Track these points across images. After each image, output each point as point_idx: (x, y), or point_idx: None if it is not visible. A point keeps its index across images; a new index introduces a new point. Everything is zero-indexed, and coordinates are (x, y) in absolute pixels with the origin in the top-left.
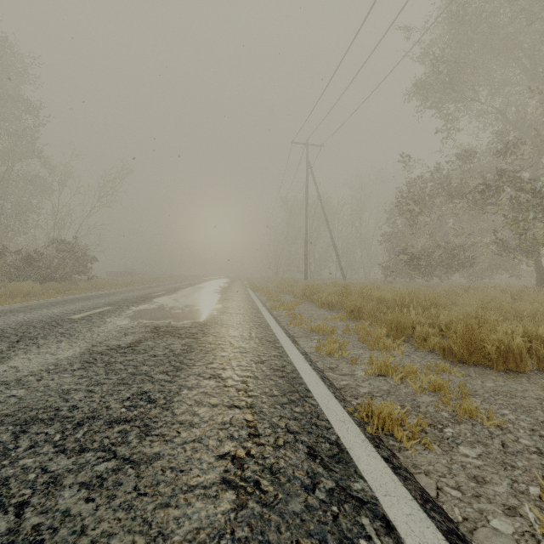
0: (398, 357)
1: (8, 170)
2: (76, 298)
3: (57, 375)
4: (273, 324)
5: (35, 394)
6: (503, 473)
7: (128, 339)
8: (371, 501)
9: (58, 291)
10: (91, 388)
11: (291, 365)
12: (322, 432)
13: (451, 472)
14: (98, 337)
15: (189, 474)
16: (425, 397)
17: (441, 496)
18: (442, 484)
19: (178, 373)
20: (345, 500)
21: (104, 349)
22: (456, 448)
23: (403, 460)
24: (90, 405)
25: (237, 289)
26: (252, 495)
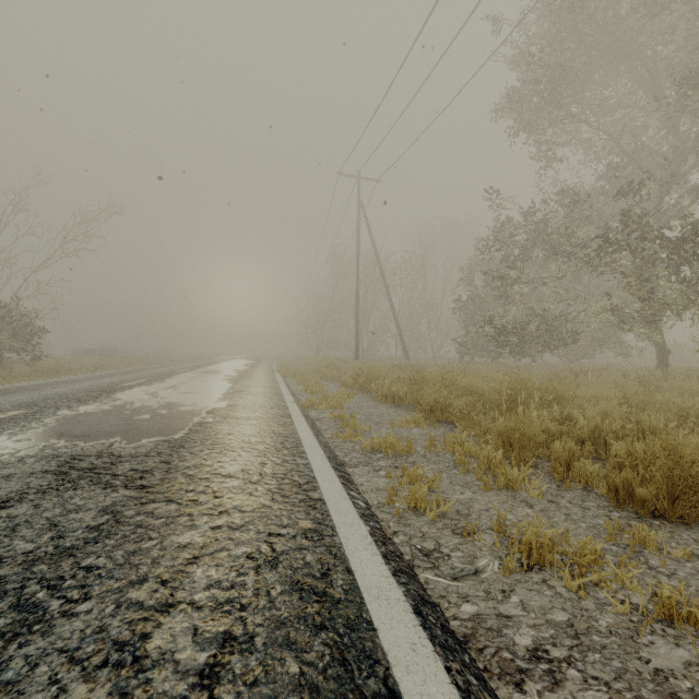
0: (538, 507)
1: None
2: None
3: None
4: (308, 439)
5: None
6: None
7: None
8: None
9: None
10: None
11: (342, 565)
12: None
13: None
14: None
15: None
16: (663, 647)
17: None
18: None
19: (8, 650)
20: None
21: None
22: None
23: None
24: None
25: (260, 374)
26: None
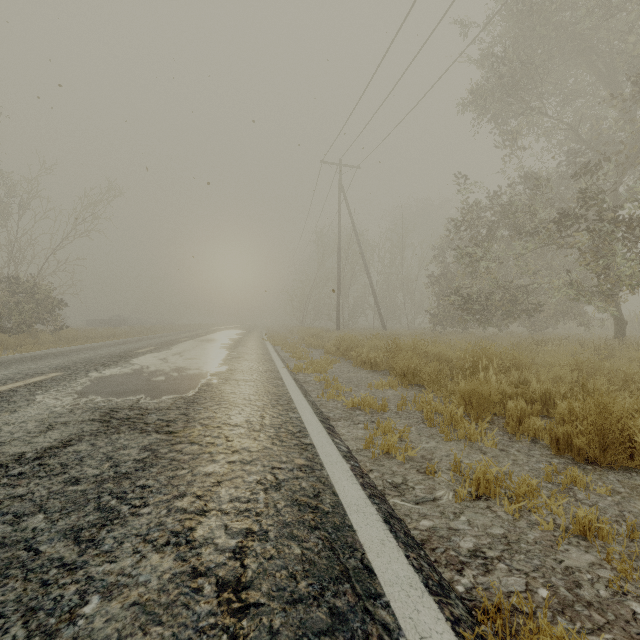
0: (490, 454)
1: None
2: (21, 358)
3: None
4: (298, 398)
5: None
6: None
7: (48, 439)
8: None
9: (7, 346)
10: None
11: (329, 489)
12: None
13: None
14: None
15: None
16: (575, 553)
17: None
18: None
19: (101, 533)
20: None
21: None
22: None
23: None
24: None
25: (252, 342)
26: None
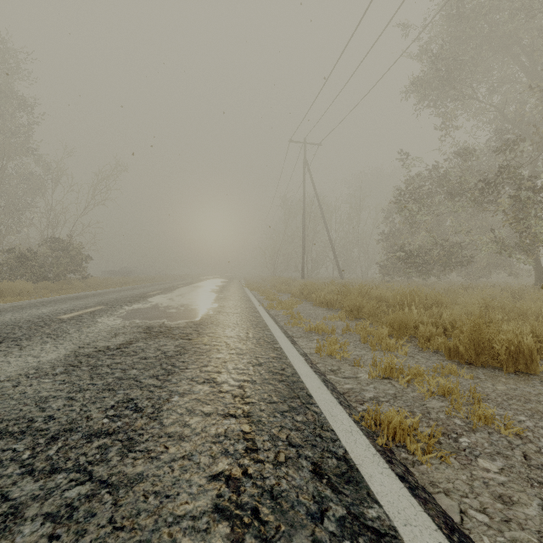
0: (402, 358)
1: (1, 167)
2: (68, 298)
3: (36, 380)
4: (271, 323)
5: (8, 403)
6: (531, 491)
7: (118, 340)
8: (390, 533)
9: (51, 290)
10: (72, 394)
11: (290, 367)
12: (328, 445)
13: (473, 490)
14: (86, 337)
15: (175, 501)
16: (434, 402)
17: (466, 522)
18: (465, 507)
19: (169, 377)
20: (359, 532)
21: (92, 351)
22: (474, 461)
23: (418, 476)
24: (69, 414)
25: (234, 288)
26: (250, 527)
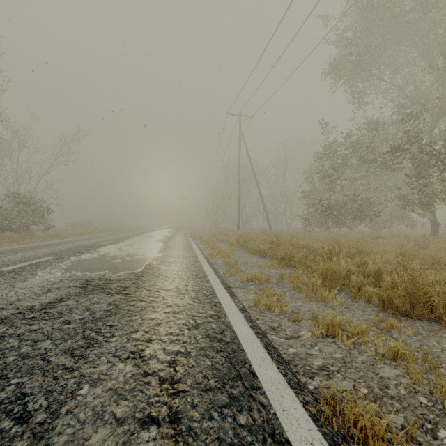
0: (338, 310)
1: None
2: (24, 248)
3: None
4: (210, 273)
5: None
6: None
7: (48, 297)
8: None
9: (13, 240)
10: None
11: (230, 329)
12: None
13: None
14: (13, 295)
15: None
16: (387, 369)
17: None
18: None
19: (87, 352)
20: None
21: (10, 314)
22: None
23: None
24: None
25: (179, 238)
26: None
